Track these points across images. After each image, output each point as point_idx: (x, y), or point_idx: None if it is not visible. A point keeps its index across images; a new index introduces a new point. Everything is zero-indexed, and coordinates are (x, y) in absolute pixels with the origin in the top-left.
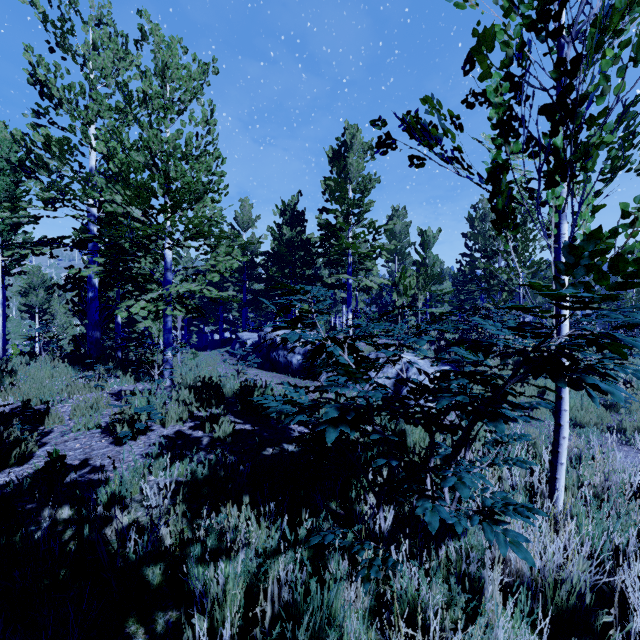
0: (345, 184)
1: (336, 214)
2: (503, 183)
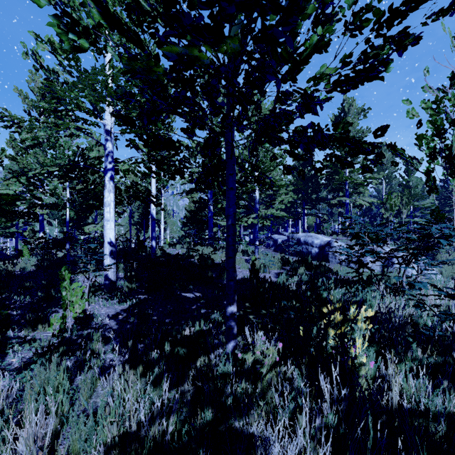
0: None
1: None
2: (431, 177)
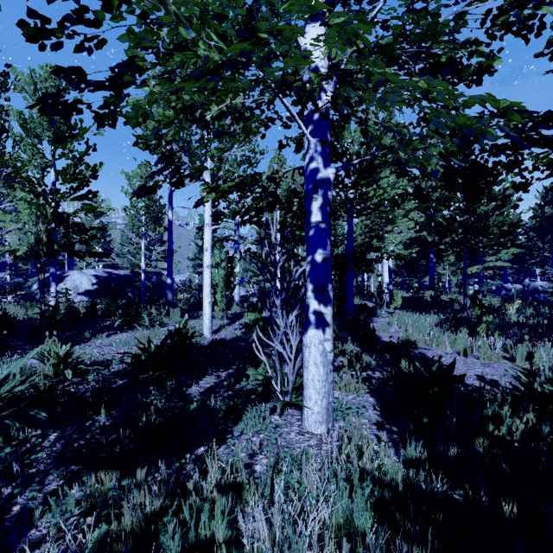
0: None
1: None
2: None
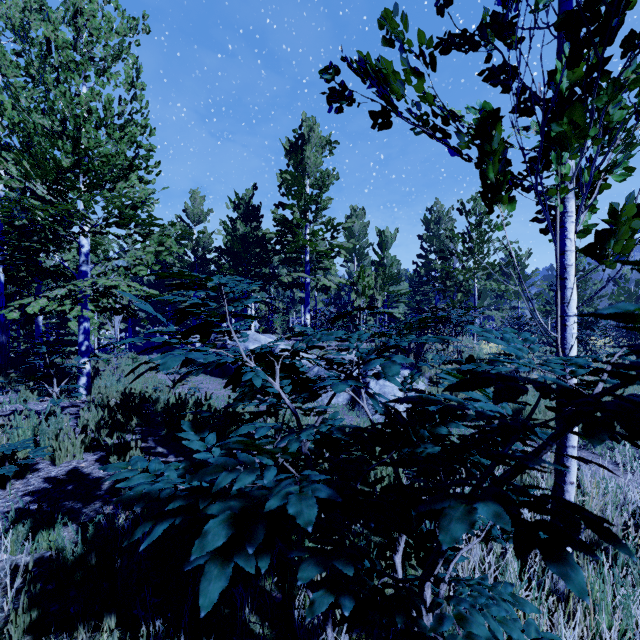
0: (302, 178)
1: (293, 209)
2: (496, 139)
